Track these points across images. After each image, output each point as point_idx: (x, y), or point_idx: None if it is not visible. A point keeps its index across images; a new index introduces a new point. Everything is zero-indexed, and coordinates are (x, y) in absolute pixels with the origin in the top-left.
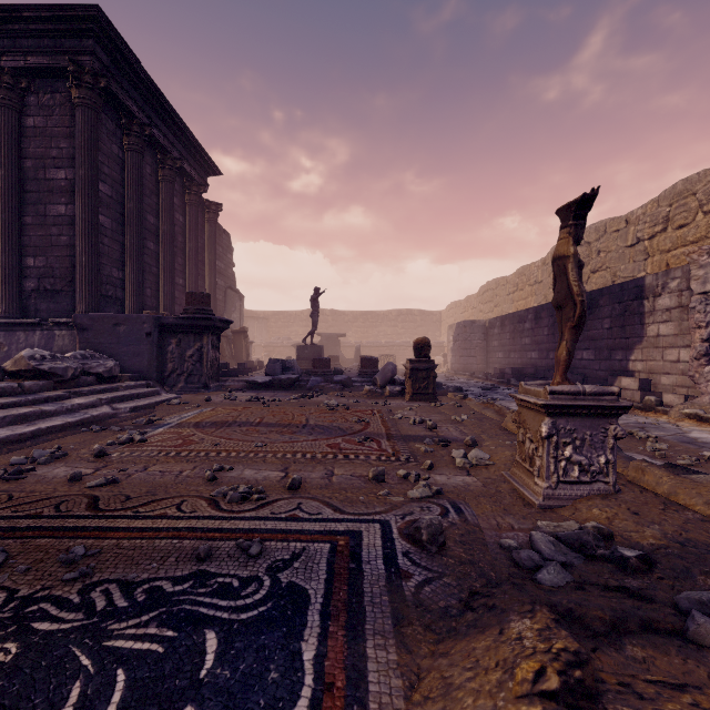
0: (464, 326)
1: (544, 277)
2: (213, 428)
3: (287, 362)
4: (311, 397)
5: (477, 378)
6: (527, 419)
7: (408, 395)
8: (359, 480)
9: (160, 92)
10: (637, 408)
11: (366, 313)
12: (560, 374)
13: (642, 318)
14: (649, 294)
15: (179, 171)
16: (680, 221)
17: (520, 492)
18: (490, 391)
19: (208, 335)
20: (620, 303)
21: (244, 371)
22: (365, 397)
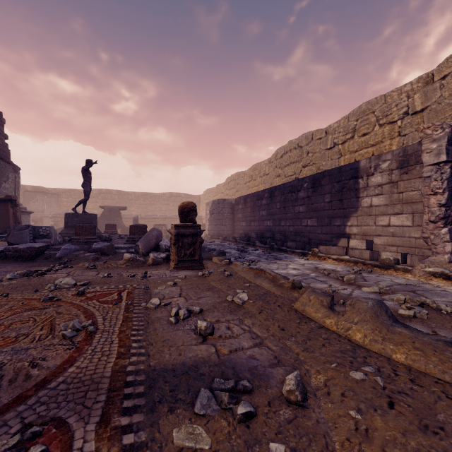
0: (218, 203)
1: (270, 171)
2: None
3: (41, 229)
4: (41, 274)
5: (228, 241)
6: None
7: (173, 263)
8: None
9: None
10: (375, 266)
11: (146, 194)
12: None
13: (358, 193)
14: (363, 174)
15: None
16: (364, 130)
17: None
18: (243, 251)
19: None
20: (339, 182)
21: None
22: (123, 268)
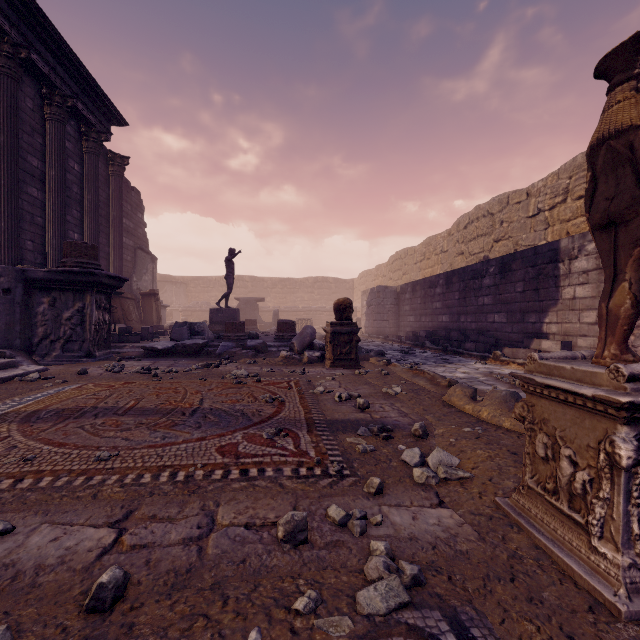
0: (377, 291)
1: (449, 247)
2: (49, 423)
3: (196, 325)
4: (217, 366)
5: (391, 341)
6: (554, 420)
7: (329, 361)
8: (259, 544)
9: (40, 10)
10: None
11: (284, 280)
12: (618, 340)
13: (557, 281)
14: (565, 257)
15: (73, 113)
16: (580, 192)
17: (558, 559)
18: (408, 354)
19: (91, 293)
20: (534, 266)
21: (148, 335)
22: (281, 364)
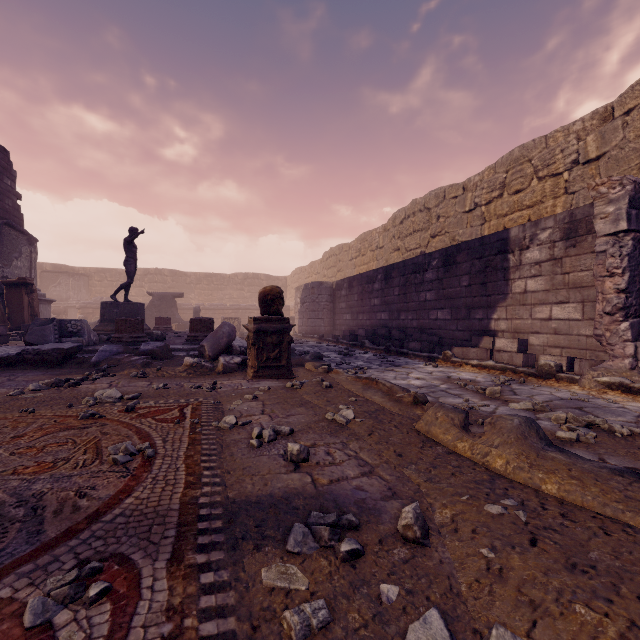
0: (312, 287)
1: (385, 243)
2: None
3: (70, 323)
4: (74, 384)
5: (327, 341)
6: None
7: (252, 370)
8: None
9: None
10: (529, 375)
11: (211, 275)
12: None
13: (507, 274)
14: (515, 247)
15: None
16: (517, 186)
17: None
18: (348, 355)
19: None
20: (481, 258)
21: None
22: (183, 376)
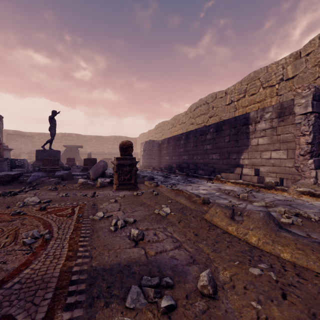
0: (149, 143)
1: (186, 120)
2: None
3: (17, 161)
4: (14, 194)
5: (156, 170)
6: None
7: (115, 186)
8: None
9: None
10: (261, 187)
11: (97, 136)
12: None
13: (248, 135)
14: (252, 122)
15: None
16: (252, 91)
17: None
18: (167, 177)
19: None
20: (235, 127)
21: None
22: (77, 189)
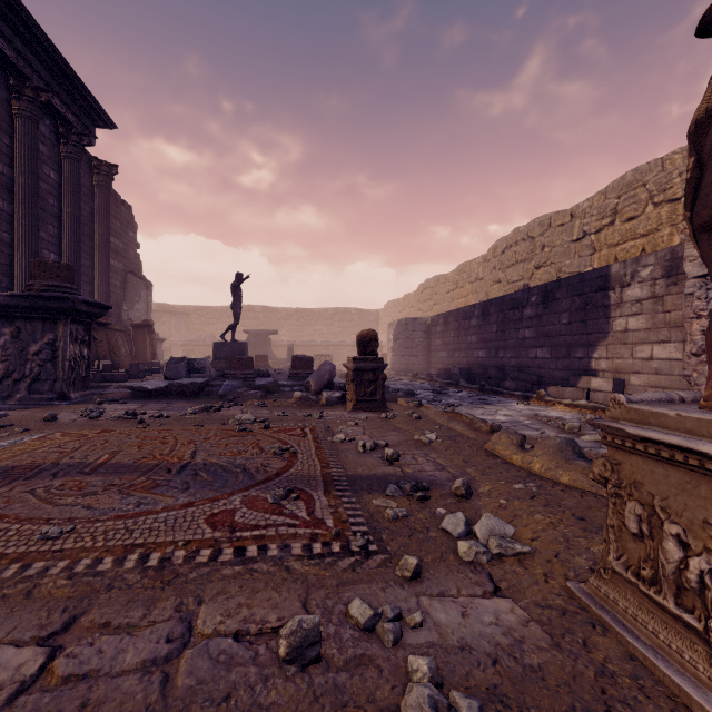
0: (405, 324)
1: (485, 274)
2: None
3: (196, 361)
4: (218, 410)
5: (421, 379)
6: (651, 484)
7: (351, 403)
8: (253, 666)
9: None
10: None
11: (301, 310)
12: None
13: (607, 312)
14: (616, 284)
15: (48, 110)
16: (630, 213)
17: (665, 678)
18: (441, 394)
19: (64, 323)
20: (581, 295)
21: (138, 373)
22: (295, 407)
